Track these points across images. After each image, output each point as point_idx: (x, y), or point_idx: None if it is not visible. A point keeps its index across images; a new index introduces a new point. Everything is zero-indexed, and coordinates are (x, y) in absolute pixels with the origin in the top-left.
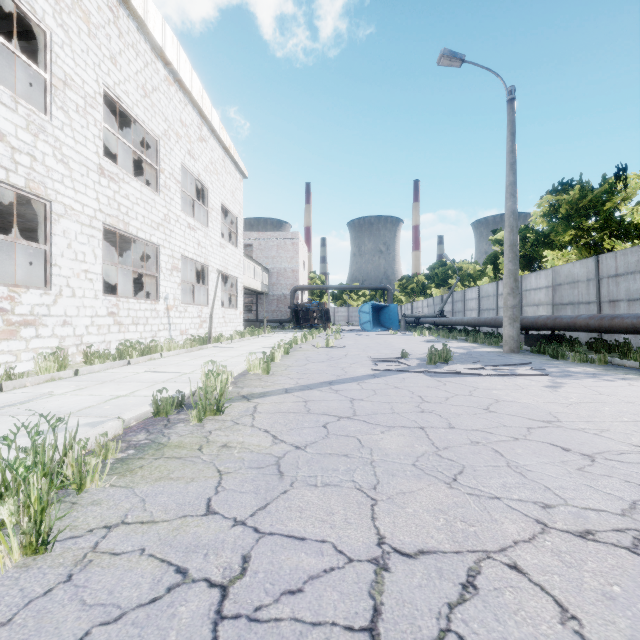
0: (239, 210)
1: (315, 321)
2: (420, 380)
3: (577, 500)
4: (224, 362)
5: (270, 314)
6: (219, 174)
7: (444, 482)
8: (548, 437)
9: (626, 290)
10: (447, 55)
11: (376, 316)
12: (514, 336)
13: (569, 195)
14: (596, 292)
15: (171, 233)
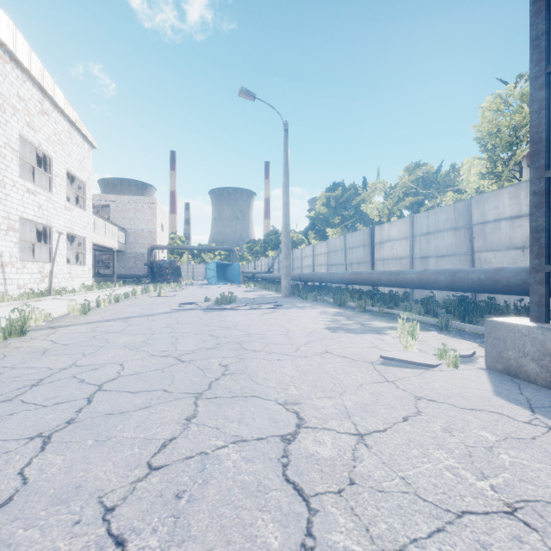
0: (88, 177)
1: (168, 276)
2: (194, 314)
3: (182, 349)
4: (54, 309)
5: (128, 270)
6: (64, 144)
7: (130, 349)
8: (214, 332)
9: (356, 257)
10: (244, 92)
11: (222, 272)
12: (287, 286)
13: (336, 193)
14: (345, 258)
15: (7, 197)
